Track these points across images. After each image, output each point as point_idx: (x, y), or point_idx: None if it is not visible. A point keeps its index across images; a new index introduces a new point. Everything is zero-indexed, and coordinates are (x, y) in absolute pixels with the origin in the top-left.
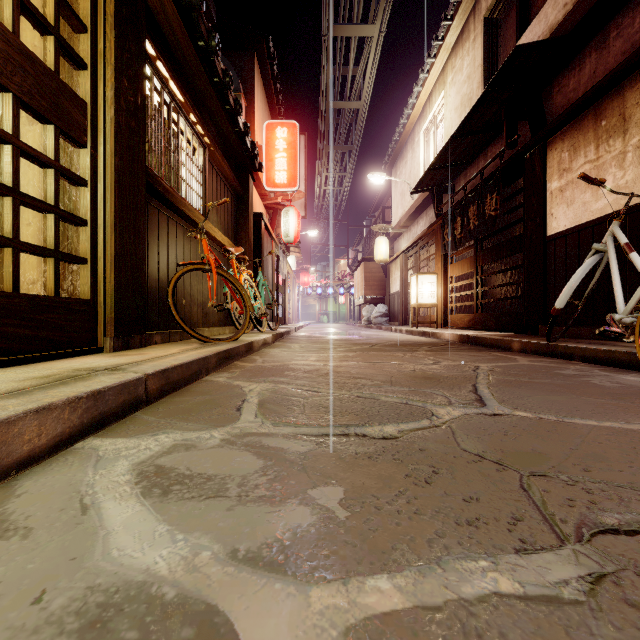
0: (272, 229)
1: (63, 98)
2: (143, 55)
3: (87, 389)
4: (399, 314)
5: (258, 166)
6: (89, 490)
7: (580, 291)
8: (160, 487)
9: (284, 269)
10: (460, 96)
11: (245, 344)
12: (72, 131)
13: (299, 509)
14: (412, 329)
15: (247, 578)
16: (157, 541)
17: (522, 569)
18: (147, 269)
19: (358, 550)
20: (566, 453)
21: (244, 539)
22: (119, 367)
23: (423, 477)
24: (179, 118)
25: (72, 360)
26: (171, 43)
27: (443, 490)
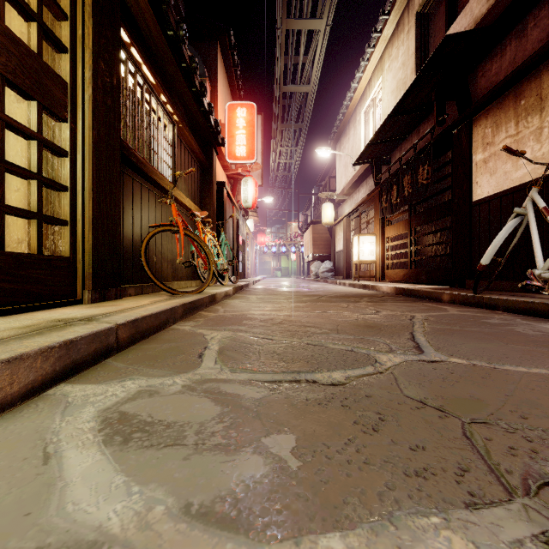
0: (233, 196)
1: (45, 77)
2: (118, 41)
3: (60, 339)
4: (343, 269)
5: (221, 141)
6: (54, 438)
7: (502, 249)
8: (121, 435)
9: (244, 231)
10: (396, 81)
11: (209, 296)
12: (53, 107)
13: (253, 458)
14: (354, 282)
15: (199, 537)
16: (113, 494)
17: (474, 526)
18: (122, 230)
19: (310, 504)
20: (502, 399)
21: (198, 492)
22: (93, 318)
23: (370, 424)
24: (151, 98)
25: (53, 311)
26: (144, 32)
27: (390, 438)
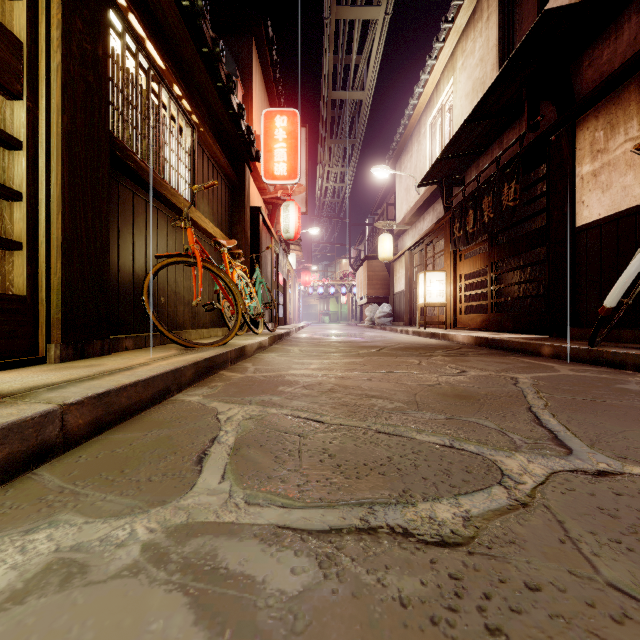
0: (271, 225)
1: None
2: None
3: None
4: (404, 314)
5: (255, 155)
6: None
7: None
8: None
9: (284, 267)
10: (471, 81)
11: (235, 349)
12: None
13: None
14: (420, 330)
15: None
16: None
17: None
18: (118, 261)
19: None
20: None
21: None
22: (32, 392)
23: None
24: (160, 89)
25: None
26: None
27: None
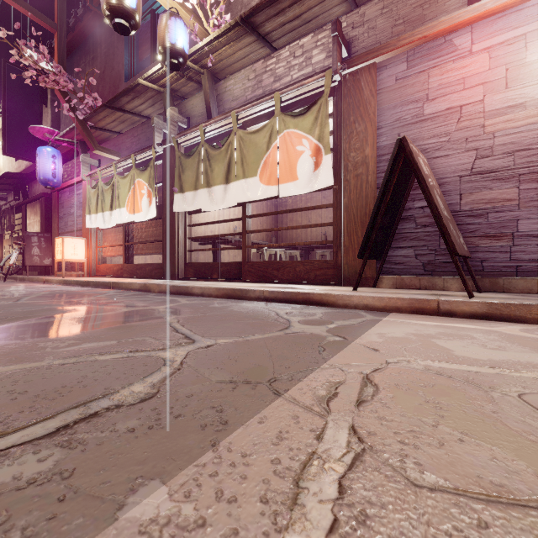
0: None
1: None
2: None
3: None
4: None
5: None
6: None
7: None
8: None
9: None
10: None
11: None
12: None
13: None
14: None
15: None
16: None
17: None
18: None
19: None
20: None
21: None
22: None
23: None
24: None
25: None
26: None
27: None
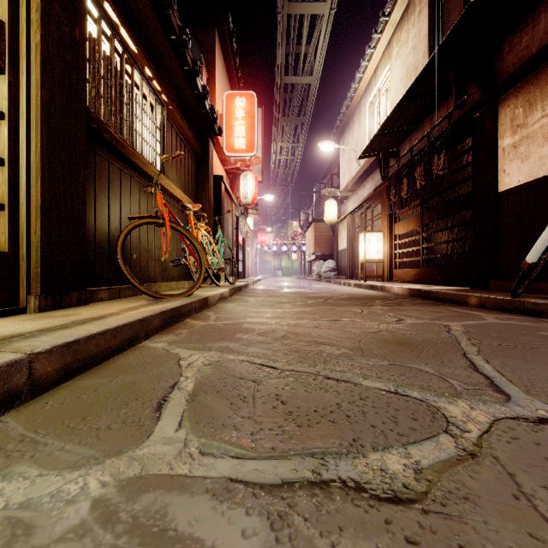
0: (232, 192)
1: None
2: None
3: None
4: (346, 269)
5: (218, 130)
6: None
7: None
8: None
9: (243, 228)
10: (405, 67)
11: (199, 300)
12: None
13: None
14: (360, 283)
15: None
16: None
17: None
18: (94, 222)
19: None
20: None
21: None
22: (4, 341)
23: None
24: (133, 71)
25: None
26: None
27: None
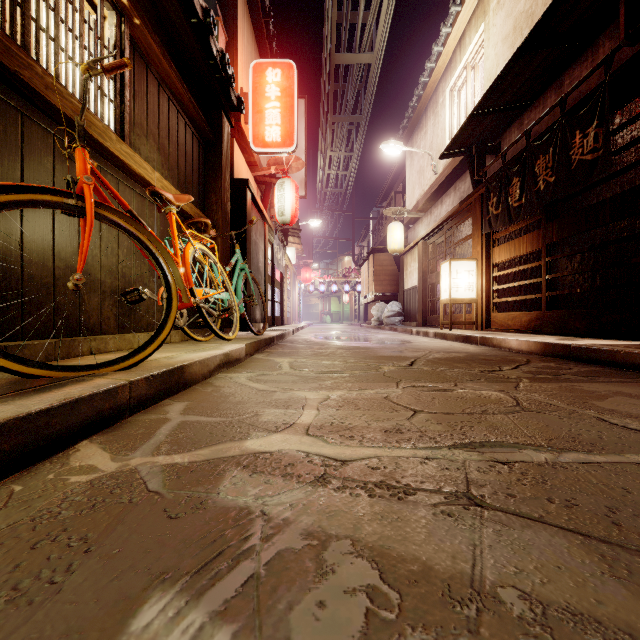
0: (264, 208)
1: None
2: None
3: None
4: (417, 313)
5: (236, 102)
6: None
7: None
8: None
9: (281, 260)
10: (512, 18)
11: (151, 376)
12: None
13: None
14: (445, 332)
15: None
16: None
17: None
18: None
19: None
20: None
21: None
22: None
23: None
24: None
25: None
26: None
27: None
